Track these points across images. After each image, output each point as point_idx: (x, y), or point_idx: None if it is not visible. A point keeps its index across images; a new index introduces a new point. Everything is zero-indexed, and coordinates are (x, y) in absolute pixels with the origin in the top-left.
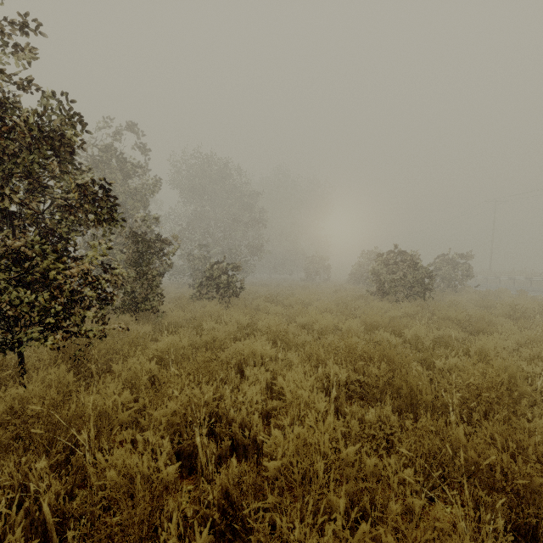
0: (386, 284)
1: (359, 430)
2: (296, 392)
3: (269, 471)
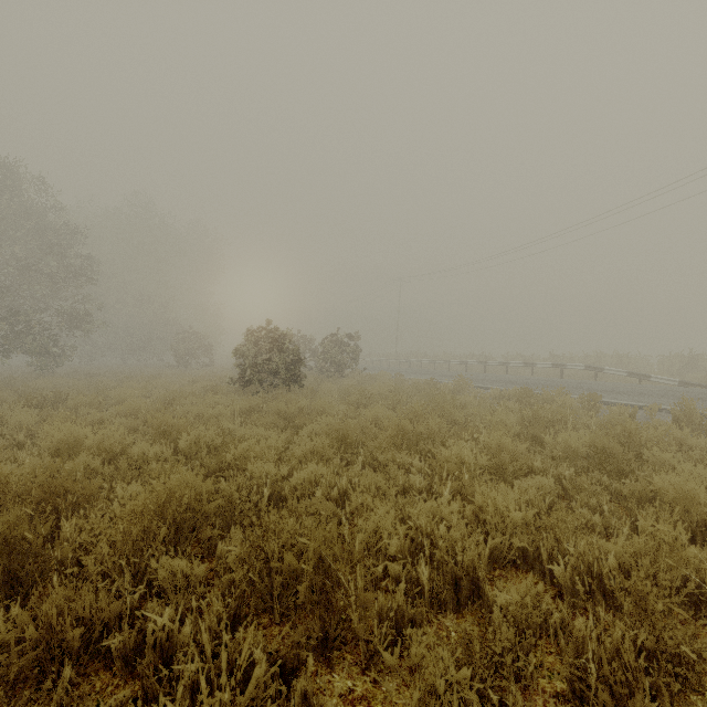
0: (249, 370)
1: None
2: None
3: None
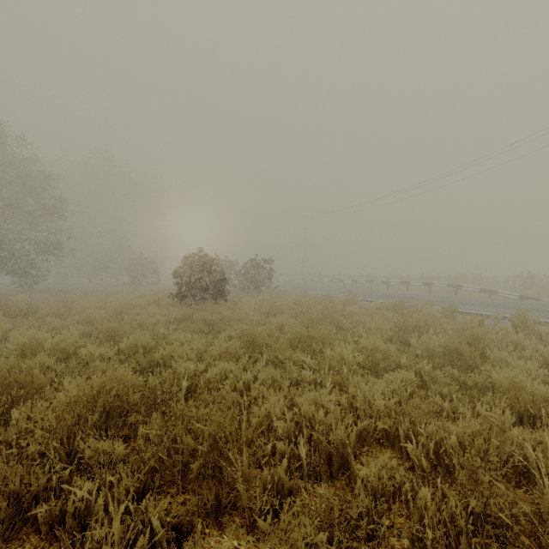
0: (184, 288)
1: None
2: None
3: None
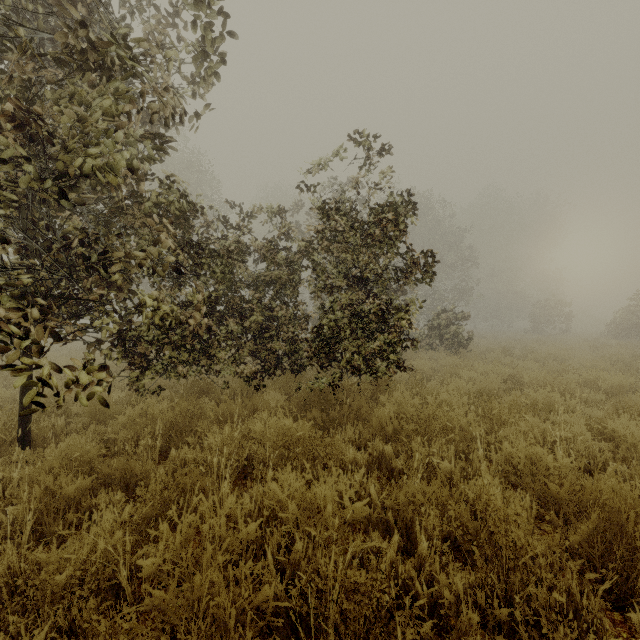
0: None
1: None
2: (625, 439)
3: None
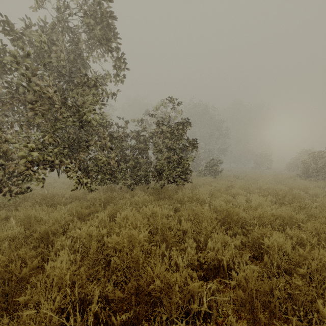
0: (309, 171)
1: (277, 208)
2: None
3: (252, 206)
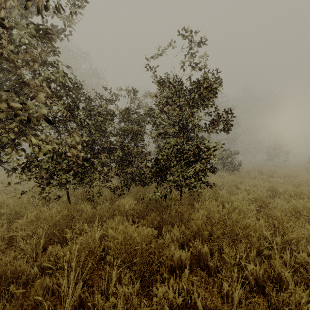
0: None
1: None
2: None
3: None
